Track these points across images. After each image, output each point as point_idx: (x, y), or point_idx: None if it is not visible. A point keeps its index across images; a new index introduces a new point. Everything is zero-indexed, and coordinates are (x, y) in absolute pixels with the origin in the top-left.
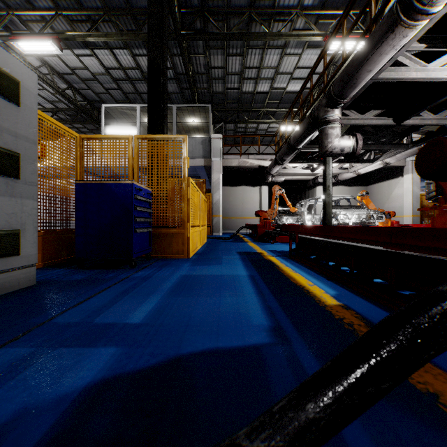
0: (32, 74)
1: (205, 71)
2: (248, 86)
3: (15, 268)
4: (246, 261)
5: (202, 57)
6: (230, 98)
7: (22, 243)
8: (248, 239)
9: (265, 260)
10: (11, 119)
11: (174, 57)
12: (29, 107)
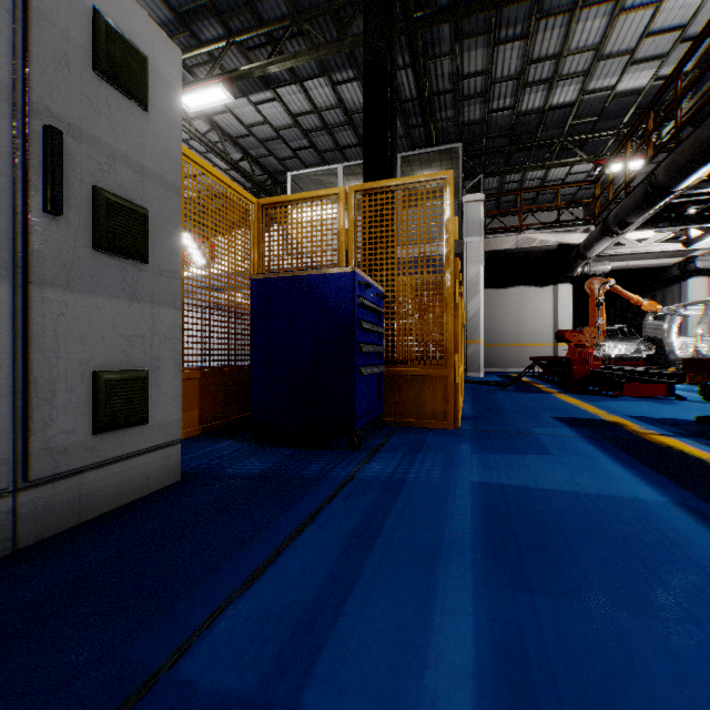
0: (171, 48)
1: (451, 86)
2: (532, 98)
3: (138, 451)
4: (607, 447)
5: (448, 60)
6: (495, 129)
7: (152, 398)
8: (547, 386)
9: (662, 449)
10: (130, 136)
11: (399, 72)
12: (166, 115)
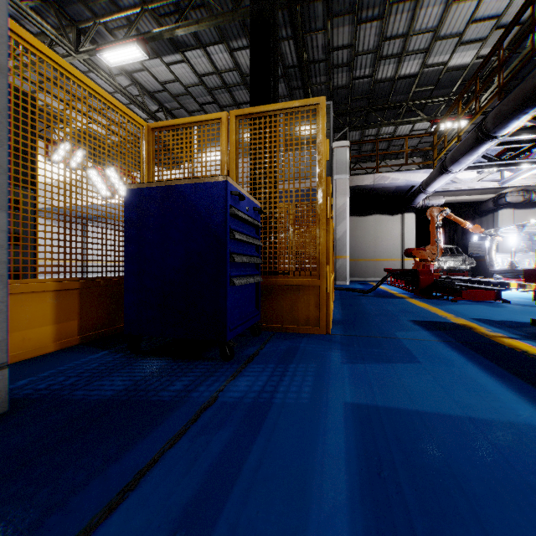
0: None
1: (324, 57)
2: (386, 69)
3: None
4: (468, 353)
5: (321, 35)
6: (358, 93)
7: None
8: (399, 292)
9: (518, 354)
10: None
11: (283, 43)
12: None
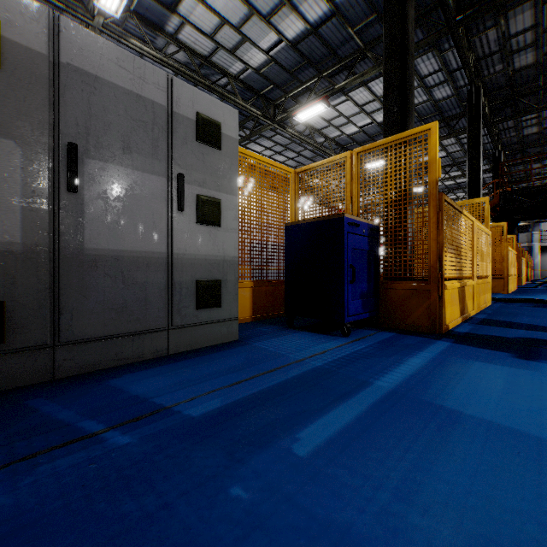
0: None
1: None
2: None
3: None
4: None
5: None
6: None
7: None
8: None
9: None
10: None
11: None
12: None
